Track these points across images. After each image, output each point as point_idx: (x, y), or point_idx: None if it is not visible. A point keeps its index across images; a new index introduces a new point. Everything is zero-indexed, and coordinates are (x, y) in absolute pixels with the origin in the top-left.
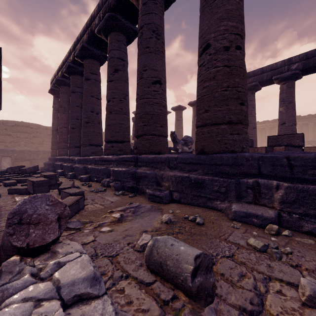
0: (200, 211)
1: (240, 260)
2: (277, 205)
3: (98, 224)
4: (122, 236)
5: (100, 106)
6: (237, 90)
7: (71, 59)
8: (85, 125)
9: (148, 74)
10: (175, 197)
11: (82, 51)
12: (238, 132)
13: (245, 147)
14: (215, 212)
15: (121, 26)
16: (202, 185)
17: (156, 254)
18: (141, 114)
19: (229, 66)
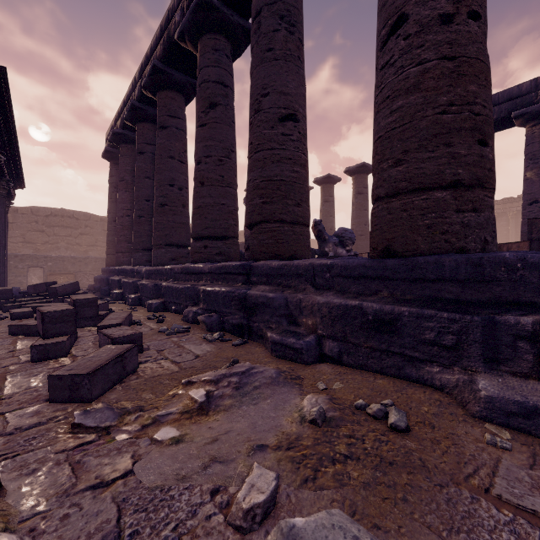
0: (389, 386)
1: None
2: None
3: (152, 417)
4: (202, 461)
5: (186, 176)
6: (471, 110)
7: (136, 93)
8: (159, 210)
9: (272, 102)
10: (329, 350)
11: (154, 77)
12: (475, 206)
13: (490, 240)
14: (428, 392)
15: (222, 21)
16: (392, 328)
17: None
18: (257, 181)
19: (452, 59)
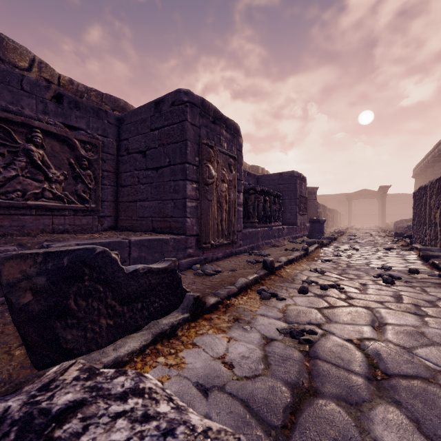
0: None
1: None
2: None
3: None
4: None
5: None
6: None
7: (421, 165)
8: None
9: None
10: None
11: (425, 167)
12: None
13: None
14: None
15: (440, 160)
16: None
17: None
18: None
19: None
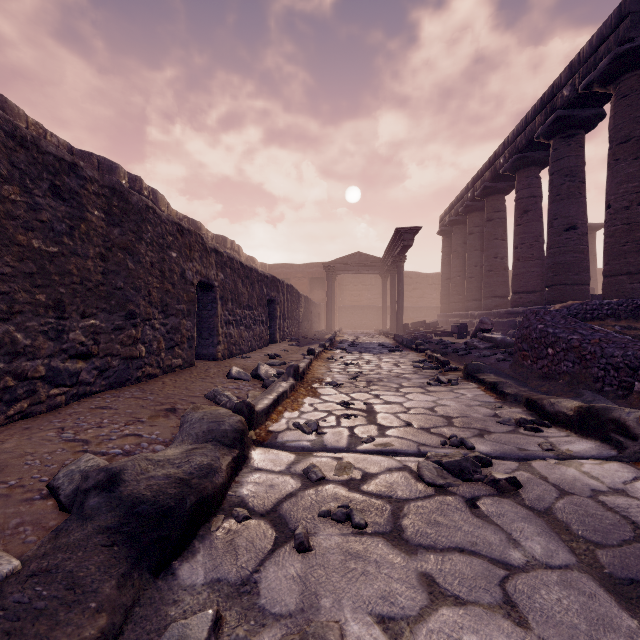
0: None
1: None
2: None
3: None
4: None
5: (506, 249)
6: (638, 243)
7: (468, 196)
8: (487, 275)
9: (559, 223)
10: None
11: (484, 191)
12: (639, 281)
13: None
14: None
15: (532, 161)
16: None
17: None
18: (550, 264)
19: (628, 224)
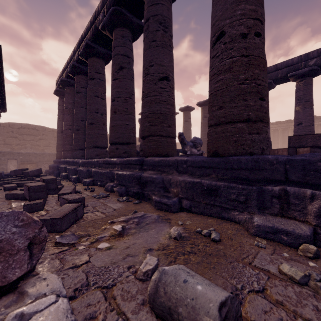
0: (214, 222)
1: (275, 298)
2: (311, 219)
3: (95, 238)
4: (122, 256)
5: (105, 107)
6: (256, 82)
7: (75, 58)
8: (89, 126)
9: (155, 70)
10: (185, 205)
11: (86, 49)
12: (258, 131)
13: (265, 148)
14: (232, 224)
15: (126, 21)
16: (216, 193)
17: (163, 293)
18: (147, 113)
19: (247, 56)
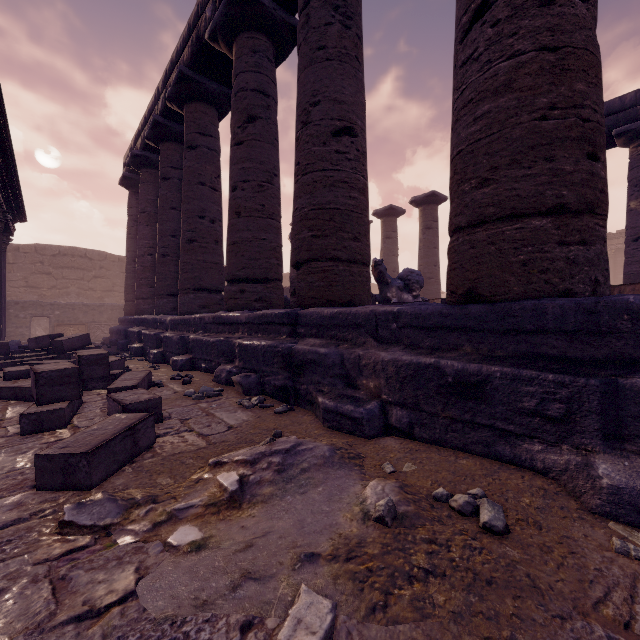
0: (476, 469)
1: None
2: None
3: (167, 511)
4: (230, 577)
5: (220, 206)
6: (579, 115)
7: (159, 107)
8: (187, 247)
9: (324, 112)
10: (396, 420)
11: (180, 86)
12: (583, 238)
13: (602, 281)
14: (527, 477)
15: (262, 16)
16: (479, 393)
17: None
18: (306, 210)
19: (554, 49)
